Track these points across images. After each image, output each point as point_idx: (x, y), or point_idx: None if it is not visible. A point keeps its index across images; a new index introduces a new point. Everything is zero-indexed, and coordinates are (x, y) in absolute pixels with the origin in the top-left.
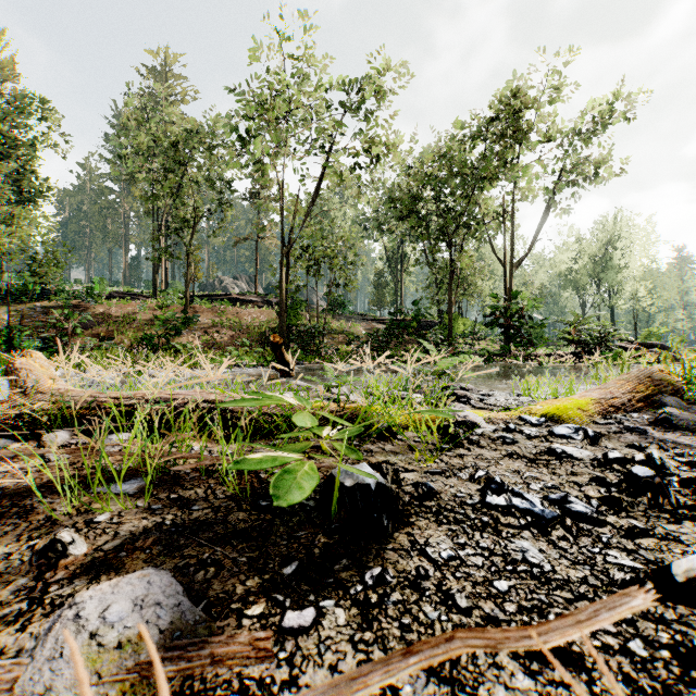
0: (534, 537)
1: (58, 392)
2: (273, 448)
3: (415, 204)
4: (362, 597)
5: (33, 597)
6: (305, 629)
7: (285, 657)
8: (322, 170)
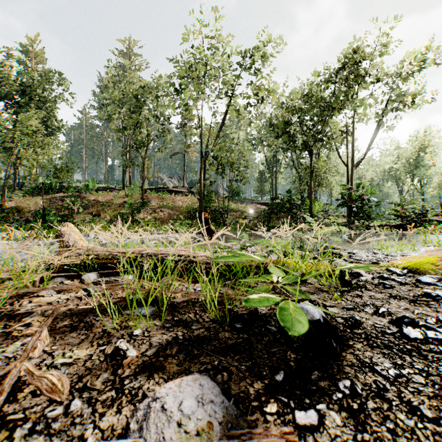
0: None
1: (86, 248)
2: (257, 290)
3: (287, 127)
4: (345, 403)
5: (116, 387)
6: (315, 426)
7: None
8: (226, 107)
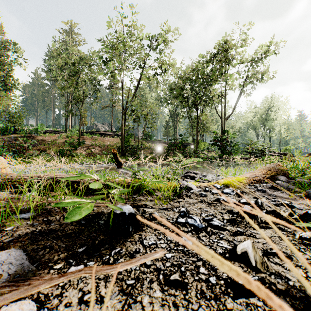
0: (192, 235)
1: (7, 174)
2: (80, 197)
3: (182, 91)
4: (107, 260)
5: None
6: None
7: (62, 285)
8: (140, 76)
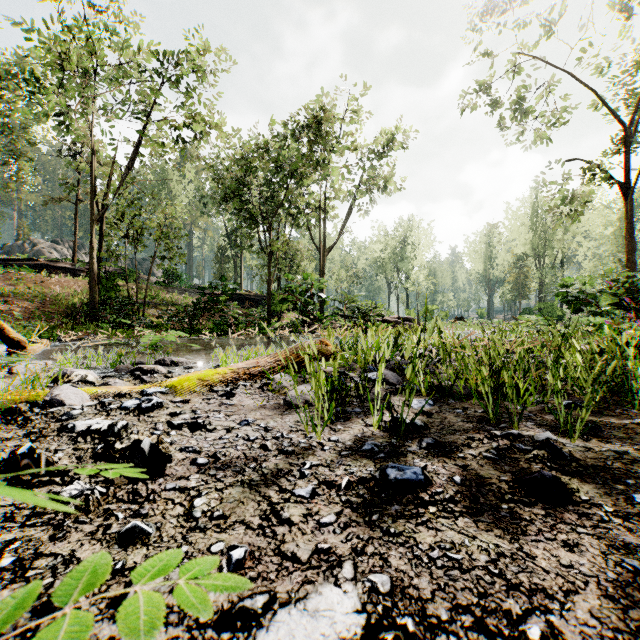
0: None
1: None
2: None
3: (239, 188)
4: None
5: None
6: None
7: None
8: (141, 138)
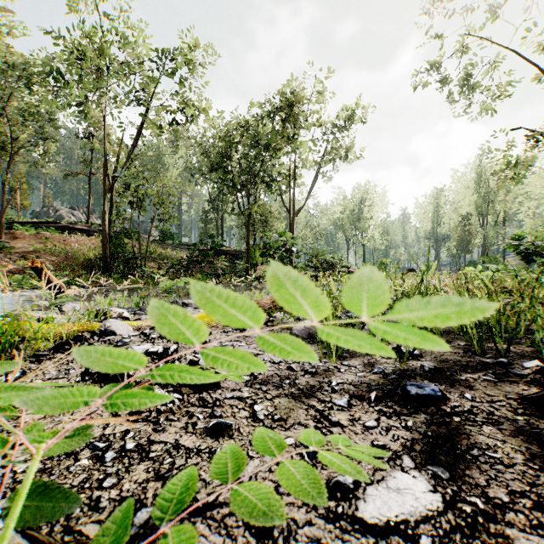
0: None
1: None
2: None
3: (222, 160)
4: None
5: None
6: None
7: None
8: (143, 121)
